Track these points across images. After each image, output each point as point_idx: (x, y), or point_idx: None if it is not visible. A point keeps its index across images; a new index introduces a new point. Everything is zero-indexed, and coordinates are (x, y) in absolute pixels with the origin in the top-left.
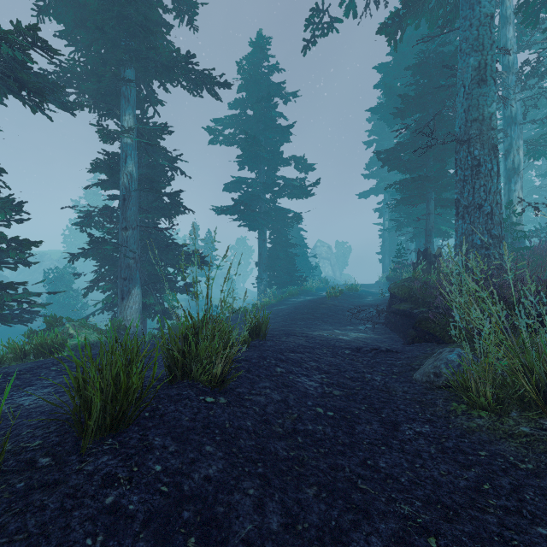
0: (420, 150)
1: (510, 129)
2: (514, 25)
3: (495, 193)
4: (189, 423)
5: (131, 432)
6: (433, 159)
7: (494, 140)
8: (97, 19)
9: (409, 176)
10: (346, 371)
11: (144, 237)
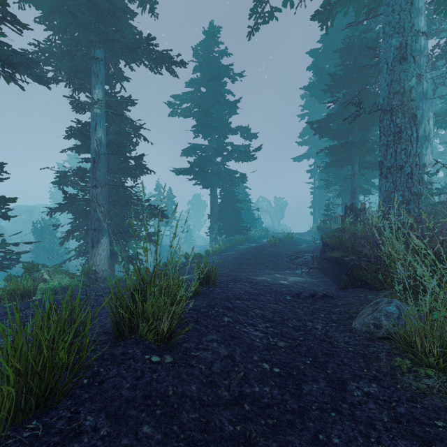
0: (347, 121)
1: (422, 103)
2: (425, 15)
3: (414, 156)
4: (129, 392)
5: (61, 410)
6: (358, 128)
7: (413, 110)
8: (70, 5)
9: (336, 143)
10: (289, 319)
11: (113, 193)
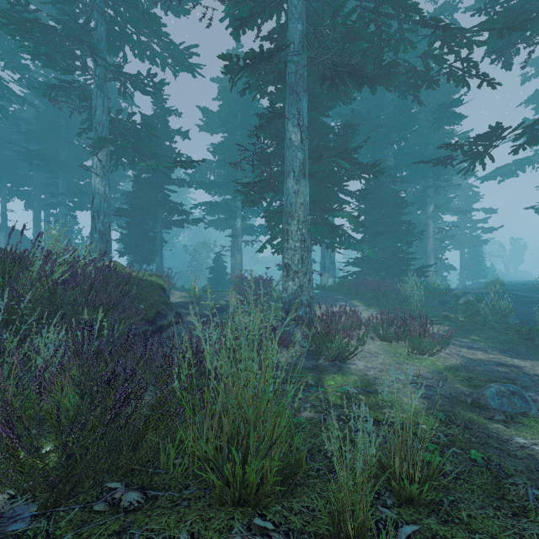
0: None
1: None
2: None
3: None
4: None
5: None
6: None
7: None
8: None
9: None
10: None
11: None
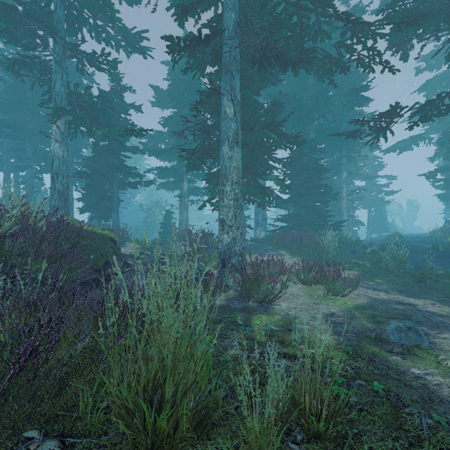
0: None
1: None
2: None
3: None
4: None
5: None
6: None
7: None
8: None
9: None
10: None
11: None
